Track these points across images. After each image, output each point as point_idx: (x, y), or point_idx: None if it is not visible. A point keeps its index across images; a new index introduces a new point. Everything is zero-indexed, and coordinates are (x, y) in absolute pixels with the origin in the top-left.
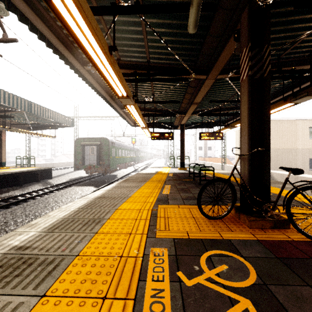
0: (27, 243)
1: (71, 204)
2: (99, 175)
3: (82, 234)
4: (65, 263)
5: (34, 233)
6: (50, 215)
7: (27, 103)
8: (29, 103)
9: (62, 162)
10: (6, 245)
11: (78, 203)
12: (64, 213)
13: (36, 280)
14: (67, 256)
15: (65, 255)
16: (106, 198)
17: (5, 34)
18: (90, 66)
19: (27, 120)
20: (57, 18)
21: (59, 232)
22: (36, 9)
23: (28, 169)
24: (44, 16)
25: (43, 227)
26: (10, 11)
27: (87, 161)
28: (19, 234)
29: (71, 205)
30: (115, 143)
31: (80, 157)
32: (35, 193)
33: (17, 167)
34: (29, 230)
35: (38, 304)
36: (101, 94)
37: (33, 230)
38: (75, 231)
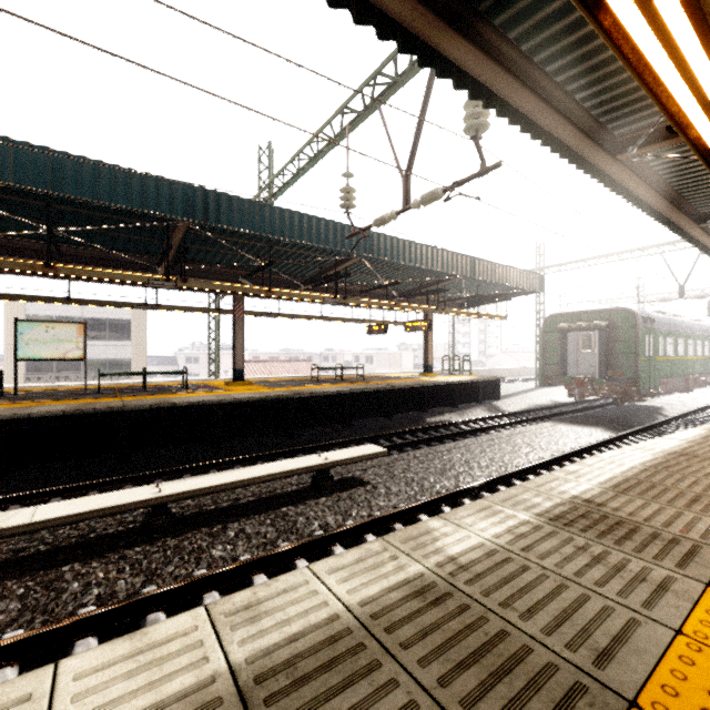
0: (591, 497)
1: (616, 454)
2: (603, 402)
3: (704, 517)
4: (709, 553)
5: (588, 486)
6: (590, 464)
7: (469, 261)
8: (472, 260)
9: (505, 368)
10: (558, 490)
11: (631, 455)
12: (616, 468)
13: (667, 556)
14: (702, 544)
15: (696, 541)
16: (703, 459)
17: (483, 163)
18: (635, 149)
19: (460, 292)
20: (657, 102)
21: (640, 498)
22: (546, 97)
23: (463, 378)
24: (555, 100)
25: (597, 482)
26: (513, 125)
27: (573, 366)
28: (563, 481)
29: (619, 456)
30: (653, 319)
31: (554, 357)
32: (482, 423)
33: (446, 375)
34: (576, 480)
35: (709, 592)
36: (642, 202)
37: (582, 481)
38: (678, 506)
